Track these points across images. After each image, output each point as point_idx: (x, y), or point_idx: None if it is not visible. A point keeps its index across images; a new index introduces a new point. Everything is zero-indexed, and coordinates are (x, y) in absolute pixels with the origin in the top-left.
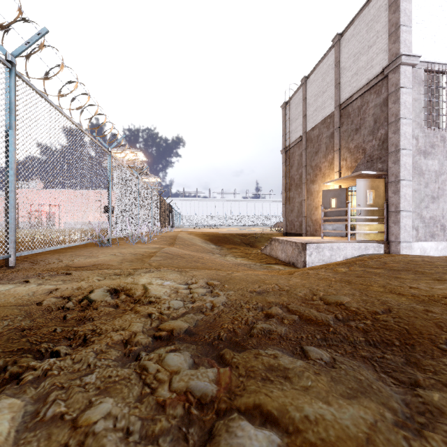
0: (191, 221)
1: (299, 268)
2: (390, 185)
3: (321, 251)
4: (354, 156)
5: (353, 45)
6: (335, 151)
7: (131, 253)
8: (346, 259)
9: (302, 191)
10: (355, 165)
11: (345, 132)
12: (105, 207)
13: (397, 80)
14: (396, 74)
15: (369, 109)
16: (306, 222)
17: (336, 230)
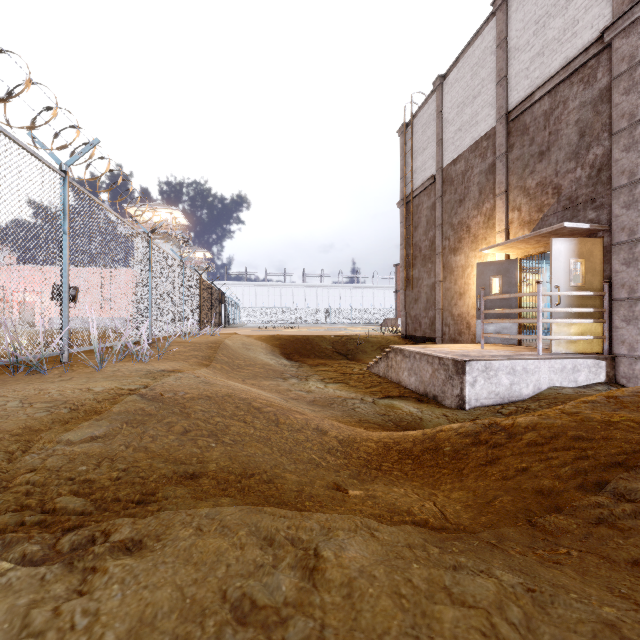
0: (257, 317)
1: (450, 409)
2: (616, 249)
3: (493, 376)
4: (536, 202)
5: (535, 3)
6: (498, 196)
7: (54, 401)
8: (540, 391)
9: (435, 267)
10: (539, 218)
11: (517, 160)
12: (55, 288)
13: (633, 49)
14: (631, 37)
15: (569, 113)
16: (442, 318)
17: (501, 332)
